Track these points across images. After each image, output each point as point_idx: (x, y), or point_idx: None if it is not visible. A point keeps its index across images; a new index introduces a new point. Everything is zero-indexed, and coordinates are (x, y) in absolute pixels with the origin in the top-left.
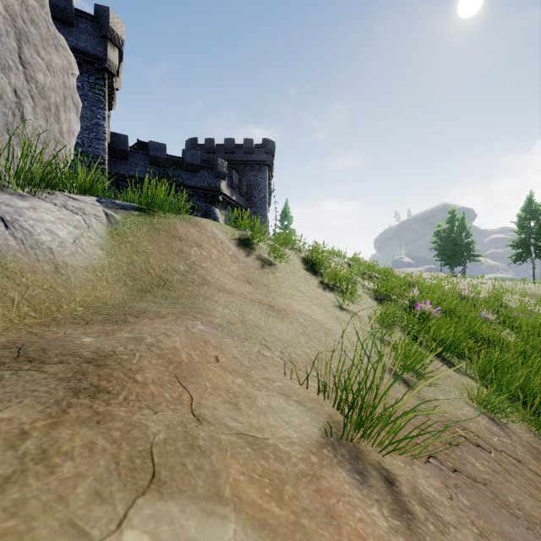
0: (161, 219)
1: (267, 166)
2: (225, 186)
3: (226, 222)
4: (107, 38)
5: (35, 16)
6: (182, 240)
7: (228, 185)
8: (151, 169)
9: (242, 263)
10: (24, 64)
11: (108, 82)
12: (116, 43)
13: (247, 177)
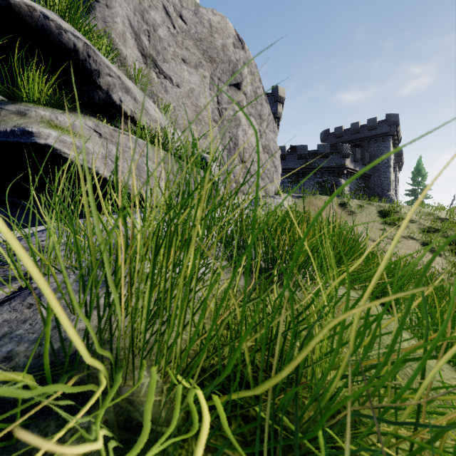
0: (308, 199)
1: (390, 136)
2: (349, 162)
3: (350, 188)
4: (277, 101)
5: (274, 148)
6: (315, 206)
7: (352, 160)
8: (298, 162)
9: (338, 213)
10: (273, 163)
11: (277, 123)
12: (281, 102)
13: (370, 149)
